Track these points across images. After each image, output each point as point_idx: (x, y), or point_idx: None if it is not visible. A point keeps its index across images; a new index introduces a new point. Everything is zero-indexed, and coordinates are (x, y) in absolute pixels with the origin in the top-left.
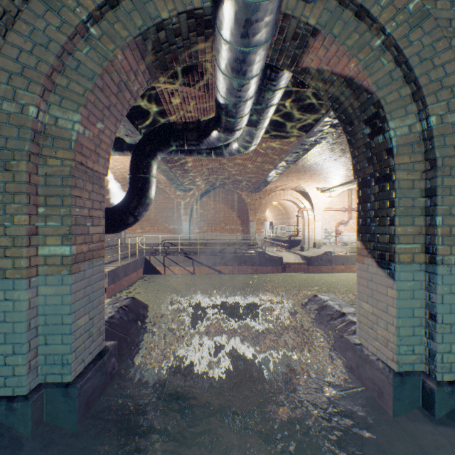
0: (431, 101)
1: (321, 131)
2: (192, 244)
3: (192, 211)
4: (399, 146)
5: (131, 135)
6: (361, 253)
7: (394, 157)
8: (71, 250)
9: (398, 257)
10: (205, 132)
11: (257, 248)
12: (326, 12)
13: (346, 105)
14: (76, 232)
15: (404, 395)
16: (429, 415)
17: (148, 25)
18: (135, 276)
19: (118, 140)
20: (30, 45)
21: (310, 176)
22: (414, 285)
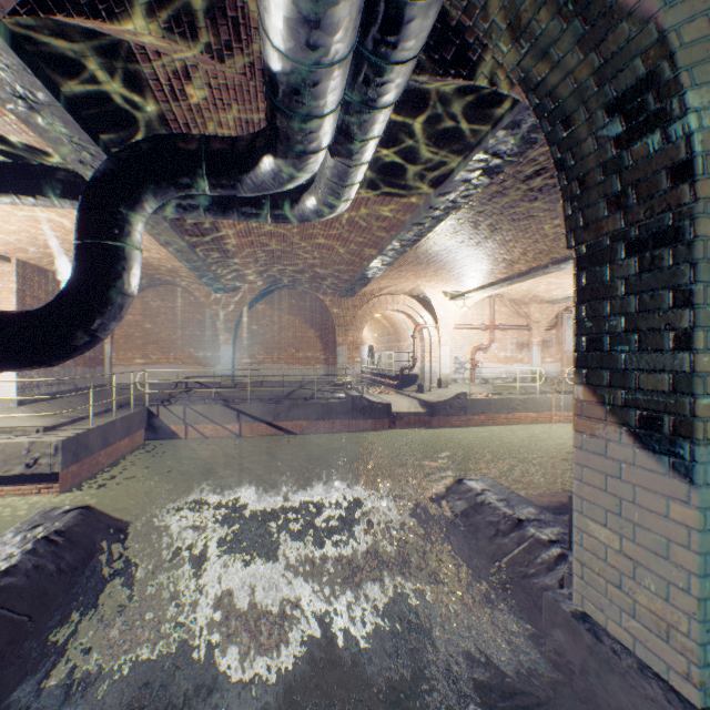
0: None
1: (467, 182)
2: (238, 383)
3: (238, 327)
4: (709, 154)
5: (92, 163)
6: (587, 412)
7: (697, 181)
8: None
9: (703, 428)
10: (248, 159)
11: (349, 389)
12: None
13: (564, 71)
14: None
15: None
16: None
17: None
18: (127, 444)
19: (68, 175)
20: None
21: (435, 272)
22: None
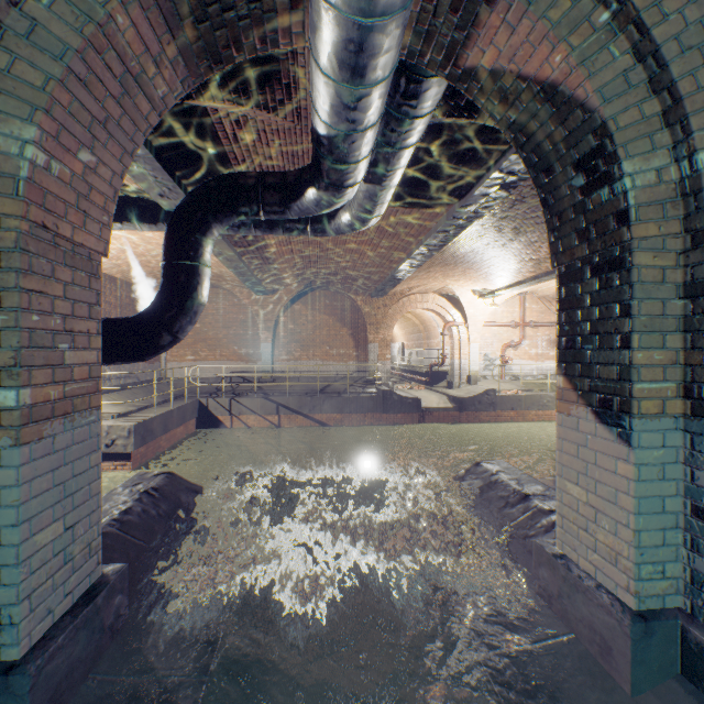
0: (699, 124)
1: (486, 196)
2: (277, 378)
3: (277, 326)
4: (641, 205)
5: (168, 195)
6: (565, 397)
7: (631, 226)
8: (18, 398)
9: (638, 406)
10: (295, 190)
11: (380, 385)
12: None
13: (542, 136)
14: (31, 361)
15: (651, 655)
16: (696, 692)
17: None
18: (182, 431)
19: (147, 204)
20: None
21: (463, 272)
22: (664, 455)
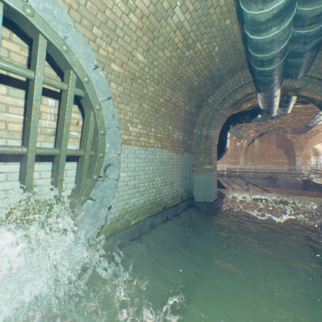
0: None
1: None
2: (246, 171)
3: (246, 150)
4: None
5: None
6: None
7: None
8: (211, 167)
9: None
10: (254, 115)
11: (302, 177)
12: (303, 82)
13: None
14: (212, 162)
15: None
16: None
17: (233, 102)
18: None
19: None
20: (203, 116)
21: None
22: None
